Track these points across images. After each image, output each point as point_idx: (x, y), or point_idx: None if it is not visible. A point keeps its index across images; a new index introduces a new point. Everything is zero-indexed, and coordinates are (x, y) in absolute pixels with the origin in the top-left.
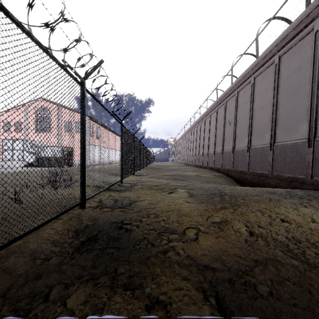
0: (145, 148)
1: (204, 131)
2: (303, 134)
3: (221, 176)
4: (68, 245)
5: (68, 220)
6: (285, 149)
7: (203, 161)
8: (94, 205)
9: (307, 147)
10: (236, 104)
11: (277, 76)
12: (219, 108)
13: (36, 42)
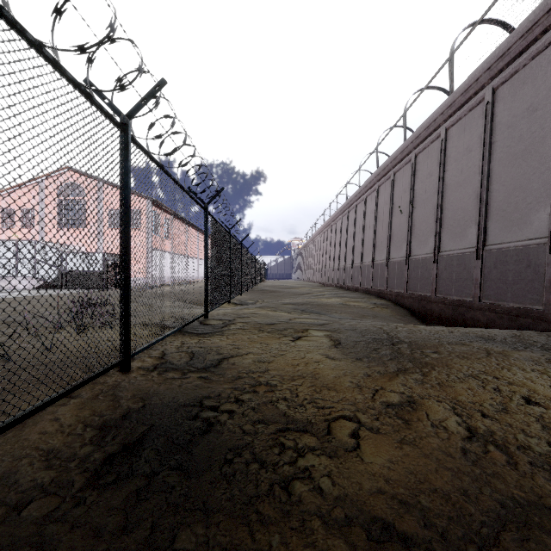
0: (250, 256)
1: (354, 226)
2: (540, 229)
3: (386, 305)
4: (75, 466)
5: (90, 398)
6: (505, 257)
7: (352, 278)
8: (150, 365)
9: (548, 253)
10: (412, 178)
11: (490, 125)
12: (381, 185)
13: (9, 21)
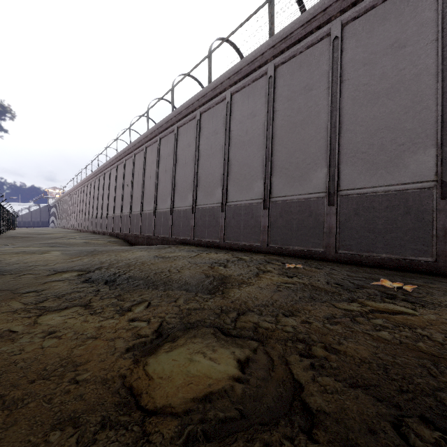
0: None
1: (103, 188)
2: (169, 205)
3: (117, 241)
4: None
5: None
6: (161, 215)
7: (101, 225)
8: None
9: (170, 214)
10: (133, 167)
11: (159, 154)
12: (119, 165)
13: None
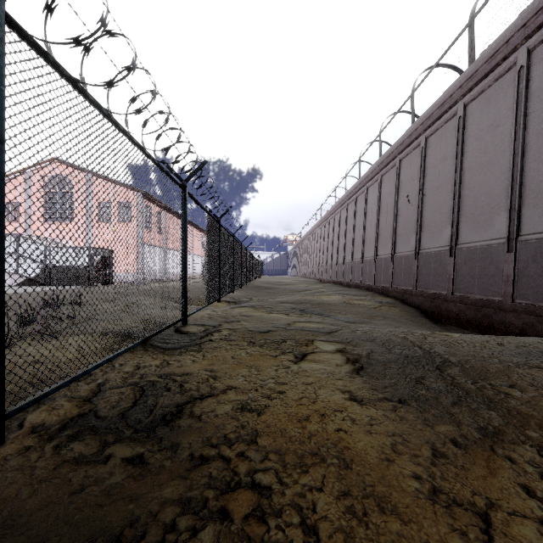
0: (244, 251)
1: (353, 220)
2: None
3: (393, 304)
4: None
5: None
6: None
7: (352, 274)
8: (56, 422)
9: None
10: (421, 163)
11: (525, 92)
12: (385, 174)
13: None
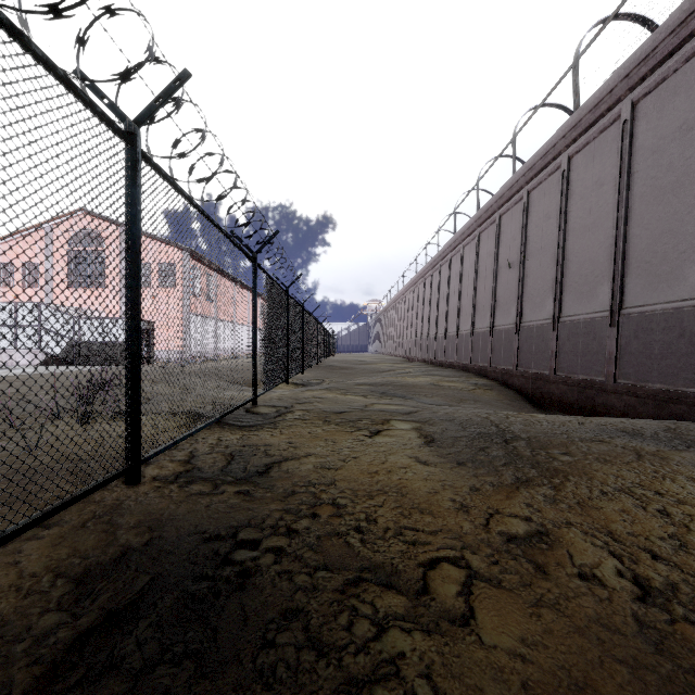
0: (315, 323)
1: (447, 285)
2: None
3: (490, 386)
4: (23, 653)
5: (74, 528)
6: (649, 323)
7: (445, 351)
8: (170, 474)
9: None
10: (523, 221)
11: (629, 150)
12: (483, 231)
13: None
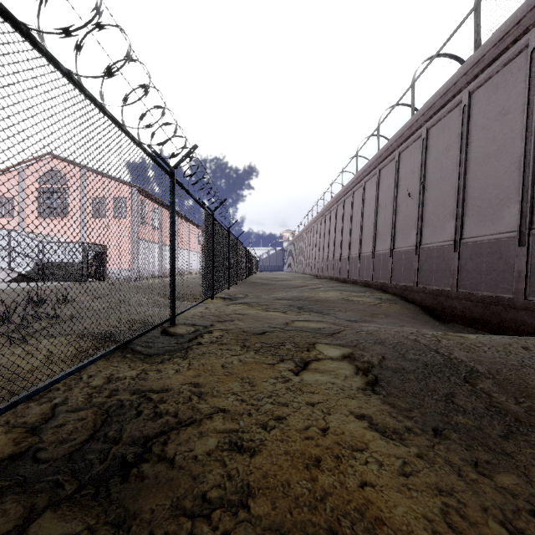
0: (240, 246)
1: (350, 215)
2: None
3: (393, 300)
4: None
5: None
6: None
7: (349, 270)
8: None
9: None
10: (422, 156)
11: None
12: (383, 167)
13: None
